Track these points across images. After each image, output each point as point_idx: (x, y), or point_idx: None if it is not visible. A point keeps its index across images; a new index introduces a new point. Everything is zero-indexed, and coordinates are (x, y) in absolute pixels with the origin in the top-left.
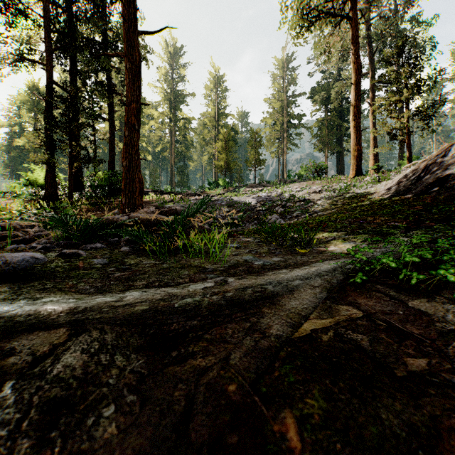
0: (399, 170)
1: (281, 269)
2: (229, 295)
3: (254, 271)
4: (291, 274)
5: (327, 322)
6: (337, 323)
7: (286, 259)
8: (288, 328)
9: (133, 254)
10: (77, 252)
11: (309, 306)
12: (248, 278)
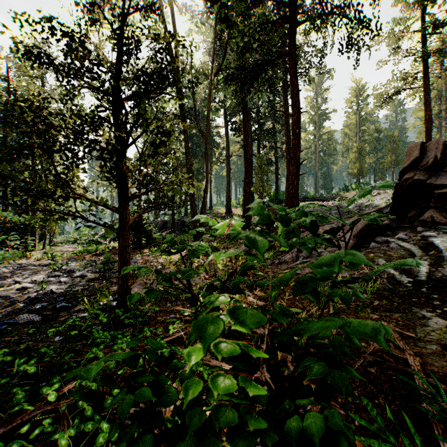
0: None
1: None
2: None
3: None
4: None
5: None
6: None
7: None
8: None
9: None
10: None
11: None
12: None
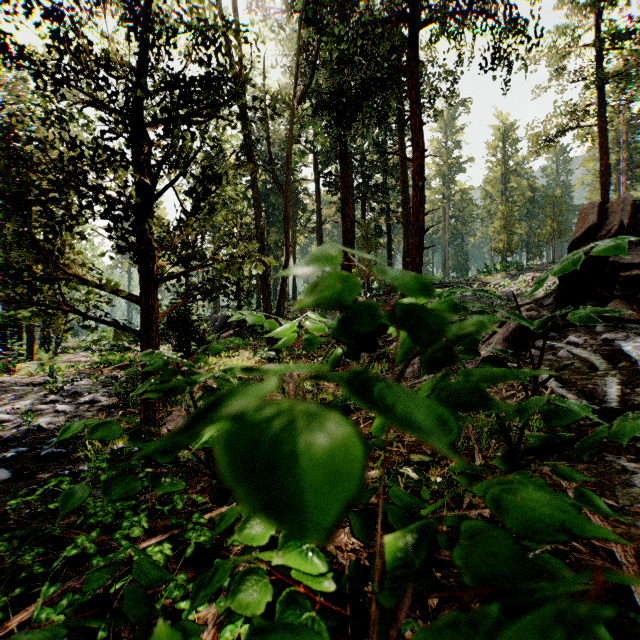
0: None
1: None
2: None
3: None
4: None
5: None
6: None
7: None
8: None
9: None
10: None
11: None
12: None
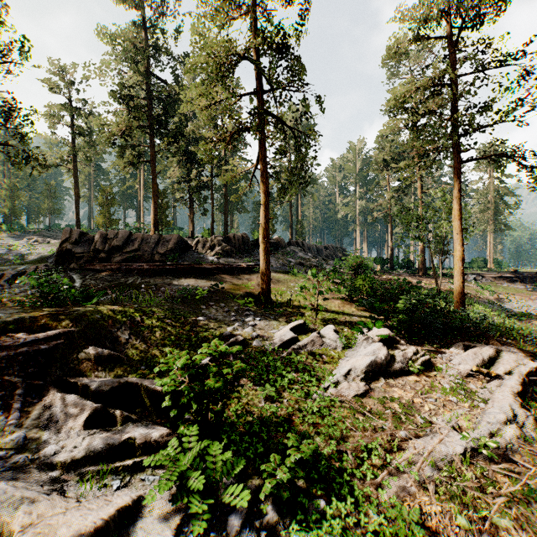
0: None
1: None
2: None
3: None
4: None
5: None
6: None
7: None
8: None
9: None
10: None
11: None
12: None
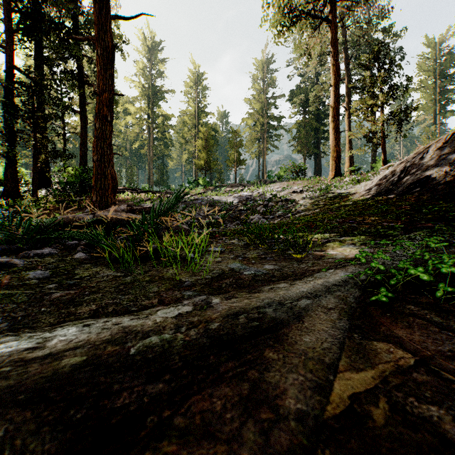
0: (376, 171)
1: (278, 281)
2: (215, 327)
3: (245, 284)
4: (294, 289)
5: (368, 377)
6: (385, 380)
7: (281, 266)
8: (314, 395)
9: (89, 262)
10: (10, 262)
11: (332, 345)
12: (238, 296)
